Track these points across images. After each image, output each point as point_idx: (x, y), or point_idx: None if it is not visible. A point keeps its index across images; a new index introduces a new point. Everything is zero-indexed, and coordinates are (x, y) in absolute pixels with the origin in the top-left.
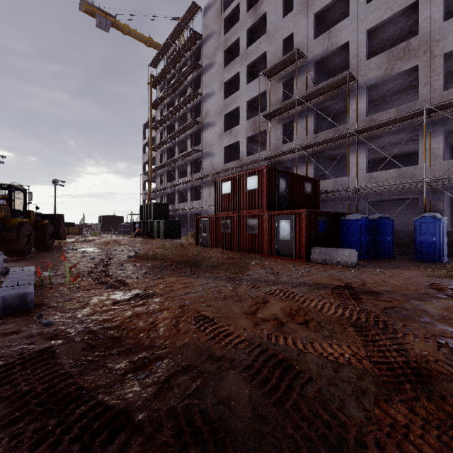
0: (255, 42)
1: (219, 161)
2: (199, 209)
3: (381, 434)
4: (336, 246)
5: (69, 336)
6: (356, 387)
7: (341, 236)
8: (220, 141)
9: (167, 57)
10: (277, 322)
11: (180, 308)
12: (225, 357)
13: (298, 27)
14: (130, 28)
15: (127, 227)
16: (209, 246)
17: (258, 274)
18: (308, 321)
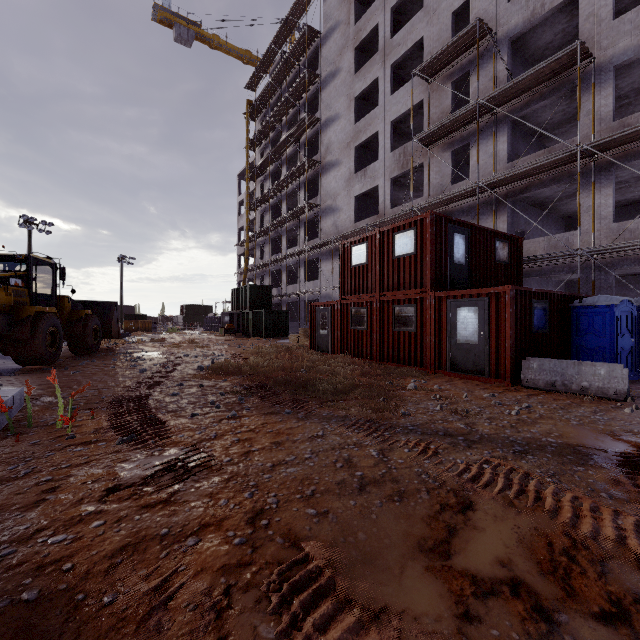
0: (405, 25)
1: (346, 218)
2: (316, 293)
3: None
4: (563, 355)
5: None
6: None
7: (574, 337)
8: (348, 189)
9: (270, 73)
10: (526, 605)
11: (251, 522)
12: None
13: None
14: (220, 39)
15: (216, 321)
16: (330, 351)
17: (427, 414)
18: (625, 607)
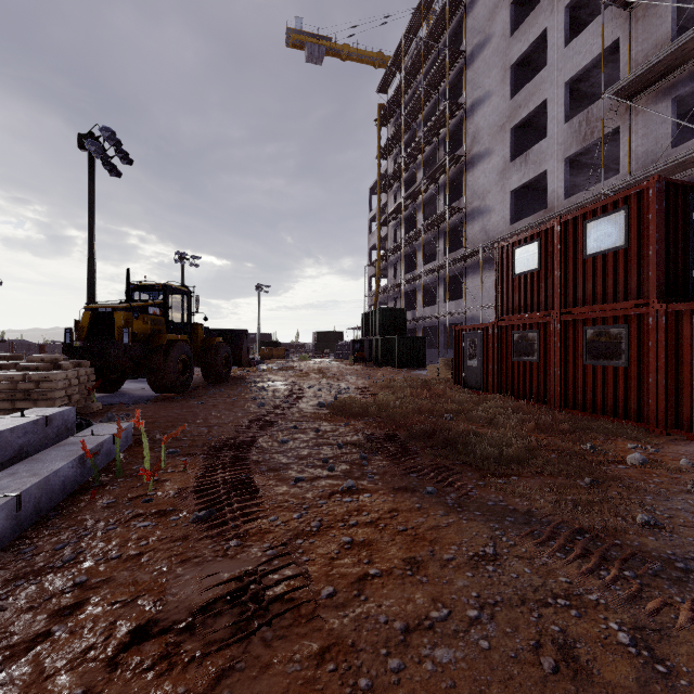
0: None
1: (499, 220)
2: (459, 315)
3: None
4: None
5: None
6: None
7: None
8: (502, 183)
9: (404, 67)
10: None
11: None
12: None
13: None
14: (351, 48)
15: (345, 348)
16: (482, 389)
17: None
18: None
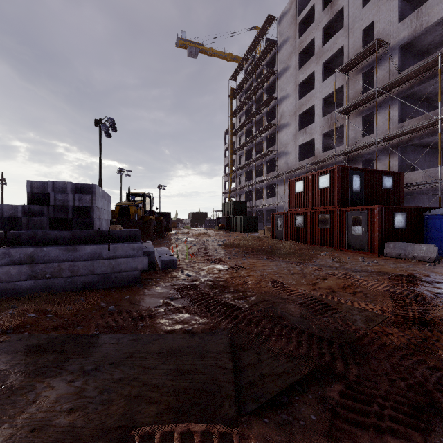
0: (331, 38)
1: (293, 159)
2: (274, 205)
3: (370, 331)
4: (419, 242)
5: (201, 281)
6: (369, 318)
7: (425, 232)
8: (295, 140)
9: (245, 69)
10: (330, 290)
11: (261, 276)
12: (289, 299)
13: (379, 14)
14: (213, 50)
15: (212, 222)
16: (283, 239)
17: (324, 262)
18: (356, 292)
